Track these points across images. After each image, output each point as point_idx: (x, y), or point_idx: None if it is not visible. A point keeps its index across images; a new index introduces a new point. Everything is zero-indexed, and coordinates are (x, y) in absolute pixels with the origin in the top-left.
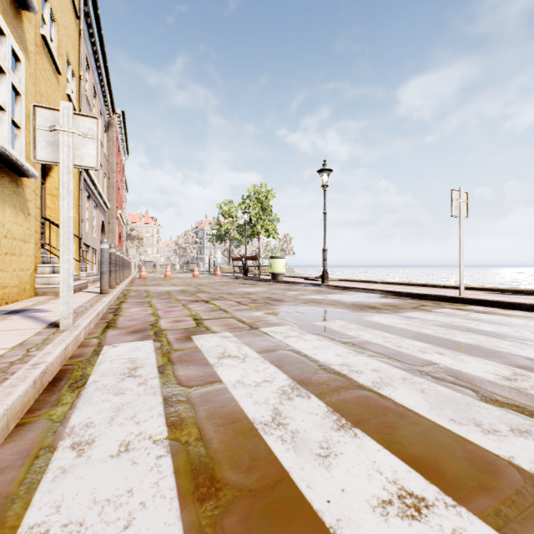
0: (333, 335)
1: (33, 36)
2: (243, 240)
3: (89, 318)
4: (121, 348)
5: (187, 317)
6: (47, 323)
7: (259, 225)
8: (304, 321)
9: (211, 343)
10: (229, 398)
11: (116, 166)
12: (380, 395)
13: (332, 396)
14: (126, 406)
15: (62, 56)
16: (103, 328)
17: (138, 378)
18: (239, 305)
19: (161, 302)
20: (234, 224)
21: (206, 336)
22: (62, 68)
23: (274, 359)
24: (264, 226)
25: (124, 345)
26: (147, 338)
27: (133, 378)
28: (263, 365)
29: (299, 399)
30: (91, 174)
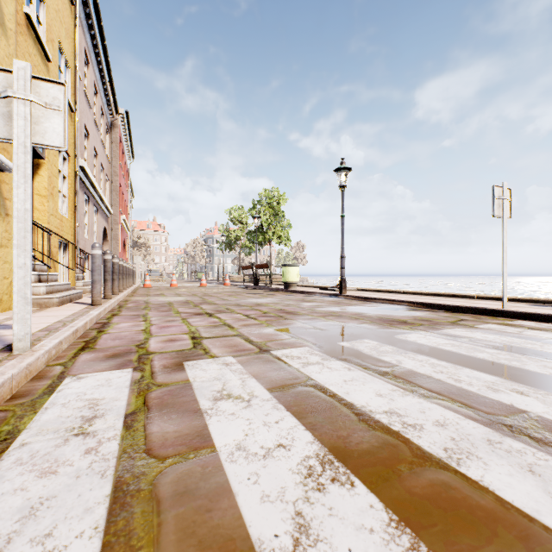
0: (365, 362)
1: (13, 12)
2: (253, 248)
3: (59, 338)
4: (86, 381)
5: (184, 335)
6: (3, 344)
7: (271, 232)
8: (326, 341)
9: (207, 373)
10: (220, 485)
11: (119, 169)
12: (467, 479)
13: (389, 482)
14: (45, 506)
15: (52, 42)
16: (76, 350)
17: (90, 438)
18: (248, 319)
19: (158, 315)
20: (244, 230)
21: (202, 363)
22: (52, 55)
23: (291, 401)
24: (275, 232)
25: (93, 376)
26: (126, 365)
27: (81, 438)
28: (275, 412)
29: (335, 488)
30: (89, 176)
